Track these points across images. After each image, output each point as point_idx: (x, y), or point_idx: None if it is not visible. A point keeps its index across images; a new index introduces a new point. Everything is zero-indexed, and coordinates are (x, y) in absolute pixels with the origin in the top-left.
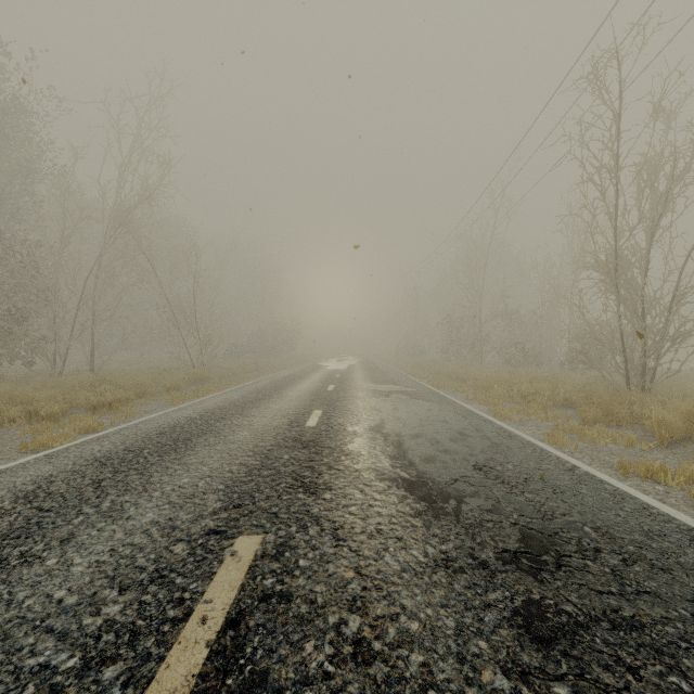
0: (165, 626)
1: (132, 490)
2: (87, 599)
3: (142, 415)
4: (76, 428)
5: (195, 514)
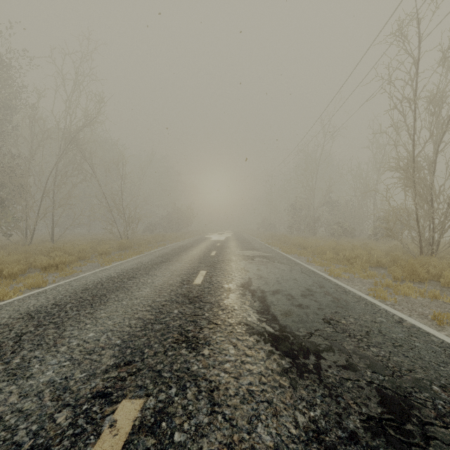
0: None
1: (44, 345)
2: None
3: (78, 274)
4: (26, 285)
5: (89, 372)
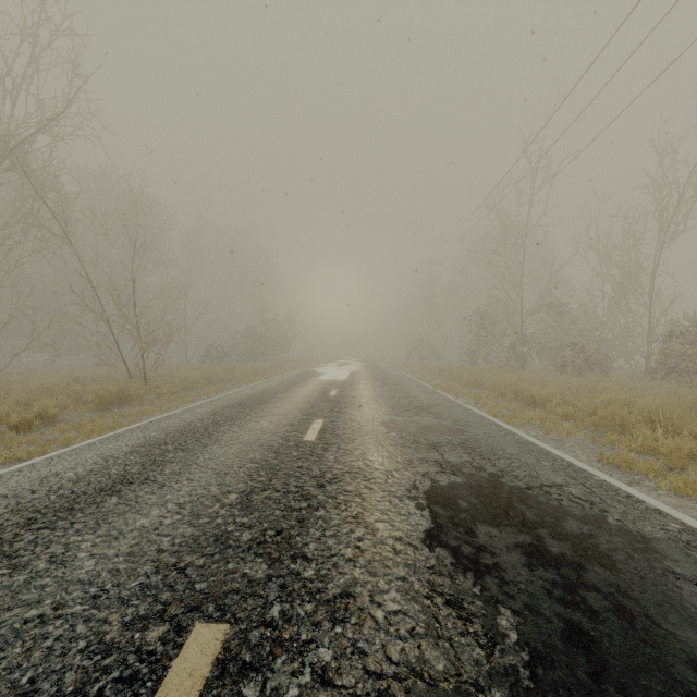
0: None
1: None
2: None
3: None
4: None
5: None
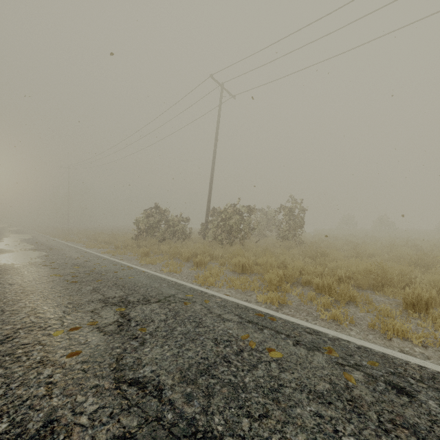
0: None
1: None
2: None
3: None
4: None
5: None
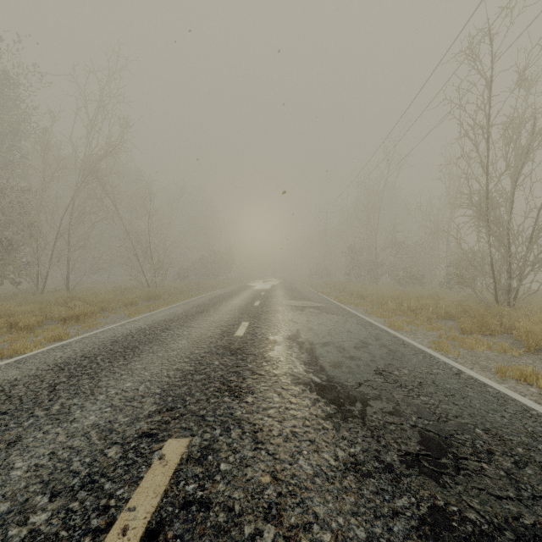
0: (86, 537)
1: (81, 394)
2: (18, 506)
3: (103, 326)
4: (46, 337)
5: (132, 417)
